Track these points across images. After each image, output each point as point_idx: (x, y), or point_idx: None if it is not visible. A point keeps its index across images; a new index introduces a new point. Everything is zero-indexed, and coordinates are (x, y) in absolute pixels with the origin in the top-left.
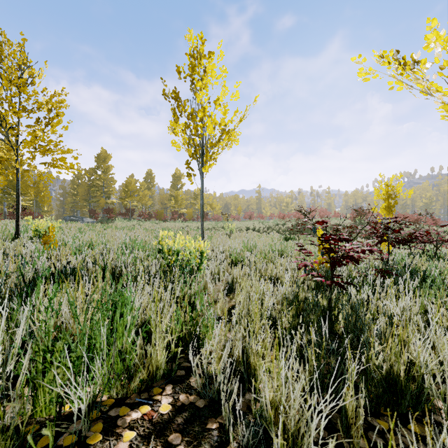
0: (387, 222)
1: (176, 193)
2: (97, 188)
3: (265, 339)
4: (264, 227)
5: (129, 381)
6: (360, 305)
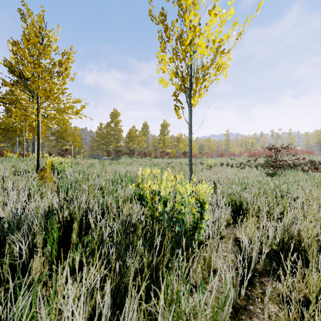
0: None
1: (163, 137)
2: (111, 136)
3: None
4: (236, 163)
5: None
6: None
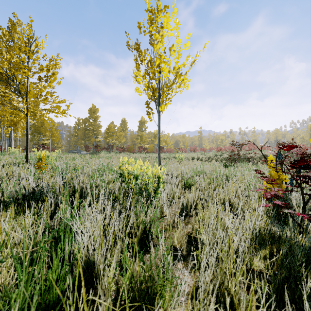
0: None
1: (141, 133)
2: (90, 131)
3: None
4: (205, 157)
5: None
6: None
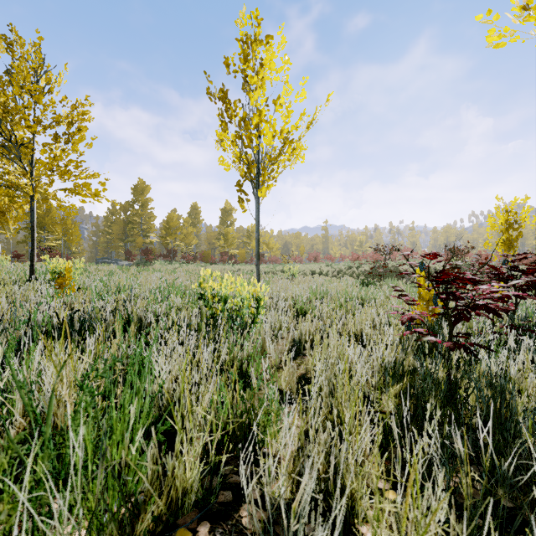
0: (512, 260)
1: (225, 230)
2: (134, 225)
3: (363, 438)
4: (333, 271)
5: (133, 521)
6: (507, 382)
